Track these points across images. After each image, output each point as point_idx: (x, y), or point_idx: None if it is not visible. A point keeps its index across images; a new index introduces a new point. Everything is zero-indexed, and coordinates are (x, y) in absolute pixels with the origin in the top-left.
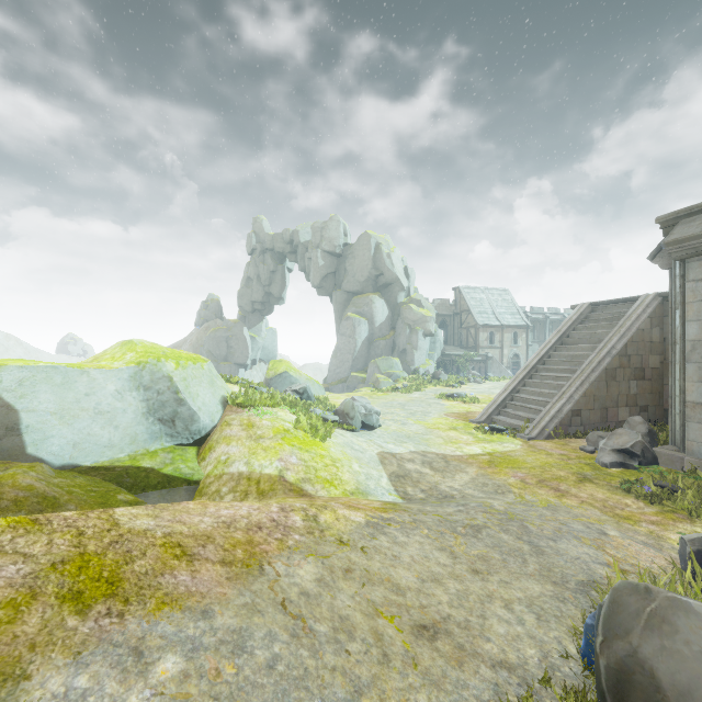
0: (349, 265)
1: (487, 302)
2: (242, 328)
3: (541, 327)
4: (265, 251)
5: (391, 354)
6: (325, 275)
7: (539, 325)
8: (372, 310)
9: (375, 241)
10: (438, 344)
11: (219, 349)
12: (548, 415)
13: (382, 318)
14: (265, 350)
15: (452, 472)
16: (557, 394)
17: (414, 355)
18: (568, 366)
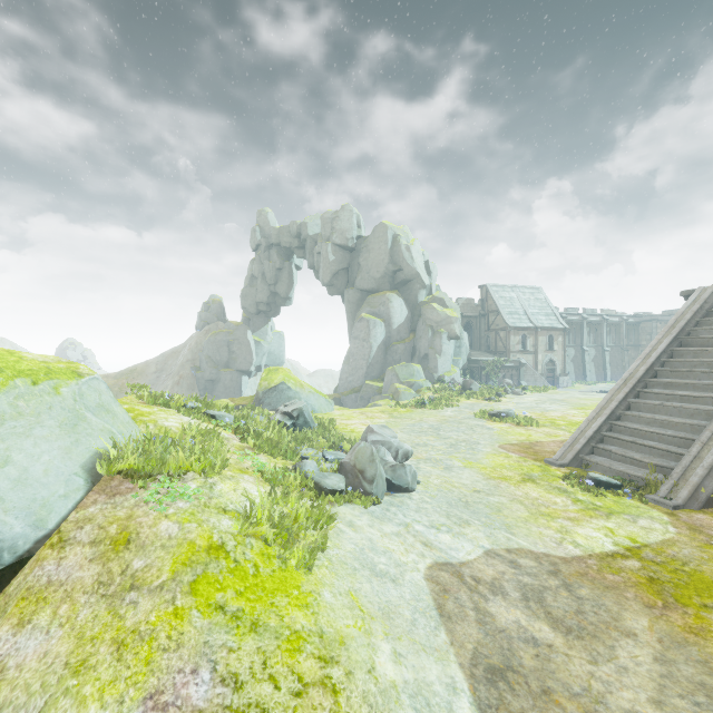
0: (363, 260)
1: (518, 301)
2: (246, 331)
3: (577, 330)
4: (271, 247)
5: (410, 360)
6: (336, 272)
7: (575, 327)
8: (389, 311)
9: (392, 233)
10: (463, 349)
11: (220, 354)
12: (701, 464)
13: (400, 319)
14: (272, 355)
15: (602, 632)
16: (707, 427)
17: (437, 362)
18: (706, 380)
